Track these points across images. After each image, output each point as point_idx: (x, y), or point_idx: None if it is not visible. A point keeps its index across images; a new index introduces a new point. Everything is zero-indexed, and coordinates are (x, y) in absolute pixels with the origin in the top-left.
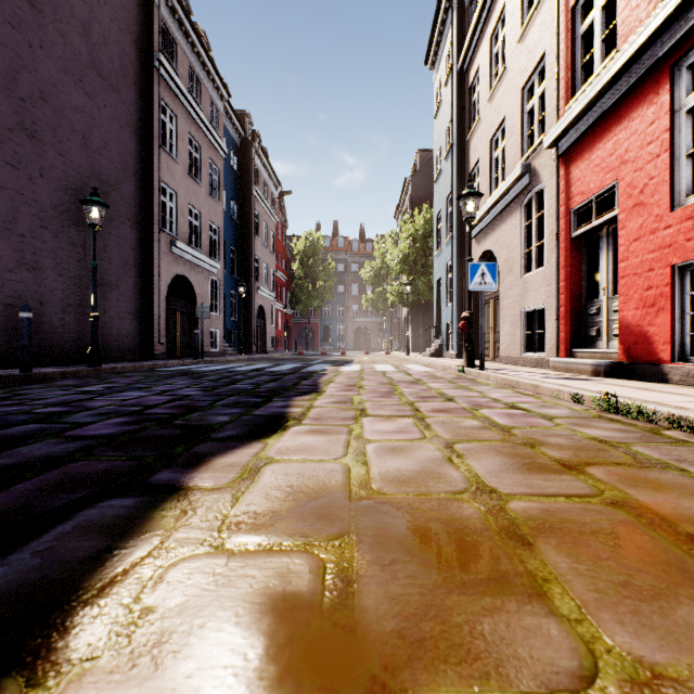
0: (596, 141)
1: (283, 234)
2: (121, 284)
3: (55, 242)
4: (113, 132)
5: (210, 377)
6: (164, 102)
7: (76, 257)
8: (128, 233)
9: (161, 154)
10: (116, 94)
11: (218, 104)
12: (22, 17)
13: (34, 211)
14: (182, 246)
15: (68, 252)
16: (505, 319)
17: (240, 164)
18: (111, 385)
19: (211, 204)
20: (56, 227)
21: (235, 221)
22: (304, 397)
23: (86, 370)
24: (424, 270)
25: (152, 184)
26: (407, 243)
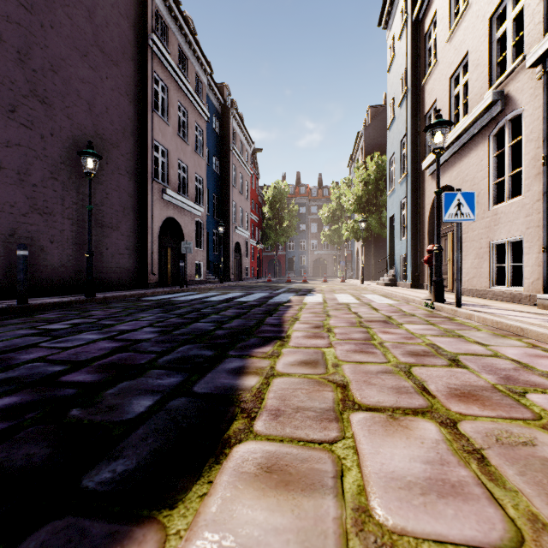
0: None
1: (256, 184)
2: (121, 225)
3: (64, 191)
4: (113, 99)
5: (181, 310)
6: (157, 75)
7: (82, 203)
8: (126, 183)
9: (154, 117)
10: (116, 68)
11: (202, 77)
12: (34, 2)
13: (45, 165)
14: (172, 194)
15: (75, 199)
16: (469, 251)
17: (220, 127)
18: (81, 321)
19: (197, 159)
20: (65, 178)
21: (217, 173)
22: (265, 349)
23: (79, 300)
24: (375, 209)
25: (146, 143)
26: (360, 186)
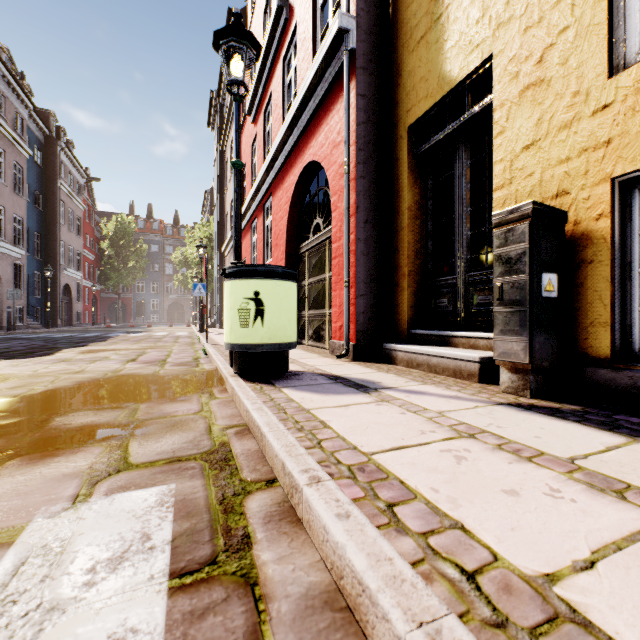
0: (244, 237)
1: (91, 216)
2: None
3: None
4: None
5: (39, 339)
6: None
7: None
8: None
9: None
10: None
11: (23, 113)
12: None
13: None
14: None
15: None
16: None
17: (44, 158)
18: None
19: (16, 199)
20: None
21: (39, 209)
22: (97, 342)
23: None
24: None
25: None
26: (205, 241)
